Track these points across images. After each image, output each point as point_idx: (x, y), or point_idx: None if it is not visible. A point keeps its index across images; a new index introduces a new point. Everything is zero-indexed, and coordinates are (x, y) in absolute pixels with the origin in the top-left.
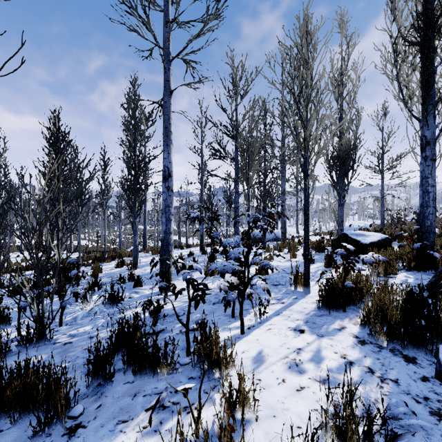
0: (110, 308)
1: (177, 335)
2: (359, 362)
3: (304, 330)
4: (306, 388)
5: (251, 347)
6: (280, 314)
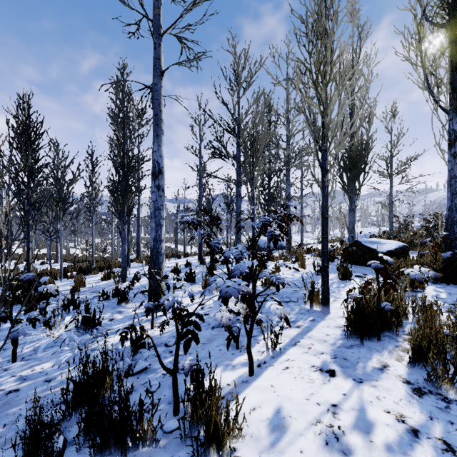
0: (83, 334)
1: (163, 377)
2: (426, 429)
3: (335, 371)
4: None
5: (264, 399)
6: (298, 344)
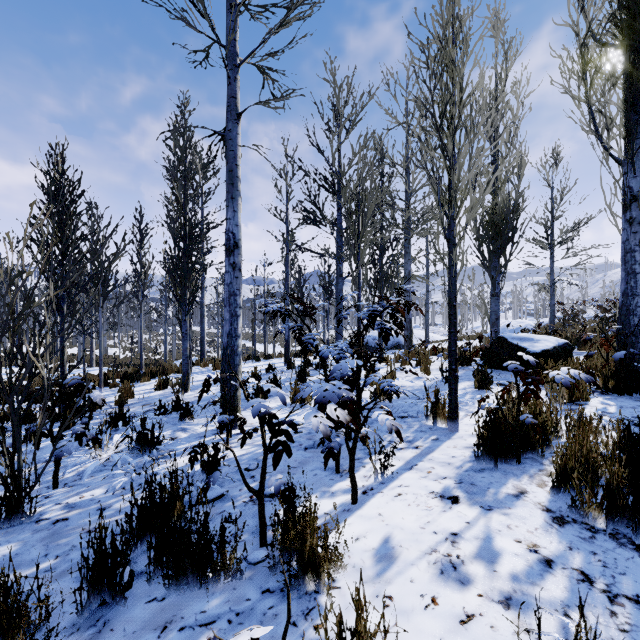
0: (139, 456)
1: (245, 505)
2: (562, 560)
3: (459, 497)
4: (478, 617)
5: (369, 528)
6: (414, 467)
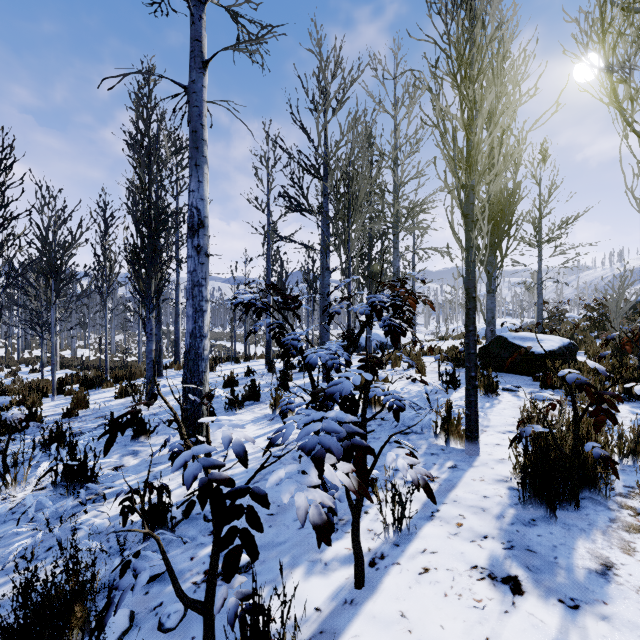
0: (64, 496)
1: (194, 590)
2: None
3: (519, 580)
4: None
5: None
6: (436, 515)
